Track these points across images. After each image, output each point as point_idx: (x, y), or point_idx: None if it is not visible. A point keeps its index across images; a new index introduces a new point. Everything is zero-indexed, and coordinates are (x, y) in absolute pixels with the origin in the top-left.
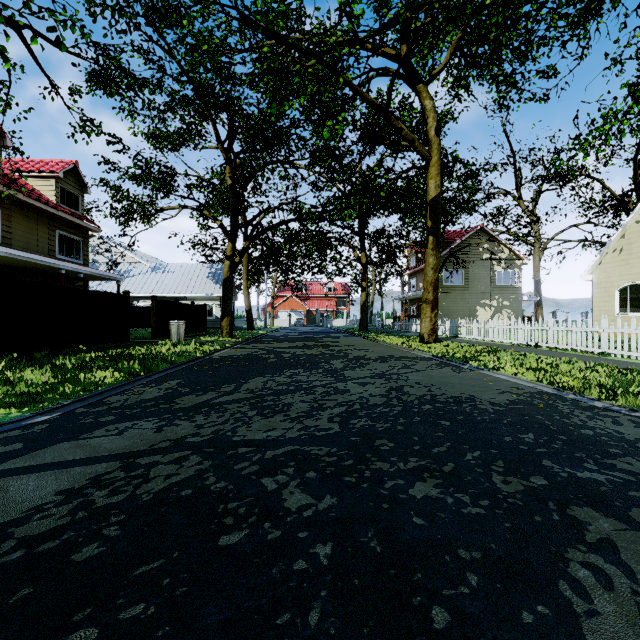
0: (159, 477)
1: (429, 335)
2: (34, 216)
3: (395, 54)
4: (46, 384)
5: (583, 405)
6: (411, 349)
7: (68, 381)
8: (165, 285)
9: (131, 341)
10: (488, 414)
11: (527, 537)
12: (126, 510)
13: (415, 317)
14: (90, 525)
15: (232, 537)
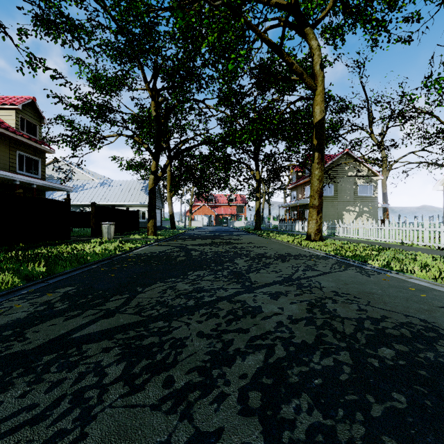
0: None
1: (315, 234)
2: None
3: (286, 4)
4: None
5: None
6: (303, 247)
7: None
8: (109, 196)
9: (72, 239)
10: None
11: None
12: None
13: (296, 220)
14: None
15: None
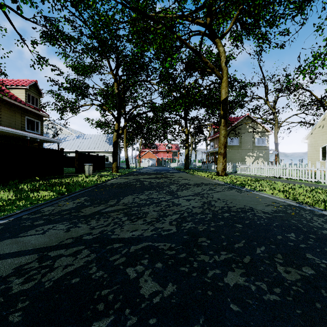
0: (60, 267)
1: (222, 171)
2: (13, 109)
3: (204, 23)
4: (10, 200)
5: (317, 213)
6: (212, 179)
7: (22, 198)
8: (83, 145)
9: (64, 175)
10: (263, 219)
11: (316, 324)
12: (31, 296)
13: (213, 162)
14: (2, 311)
15: (101, 324)
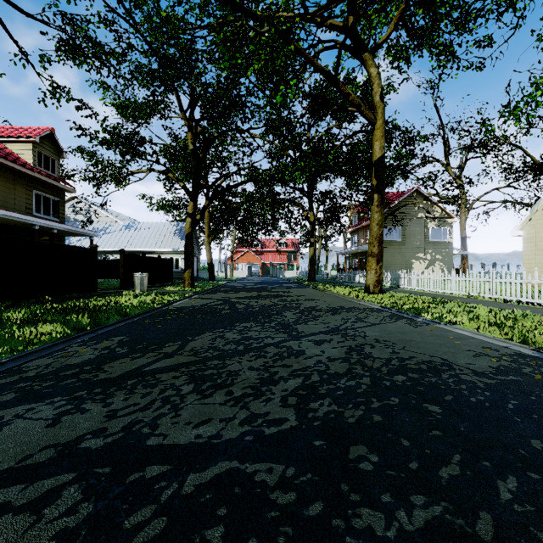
0: None
1: (374, 286)
2: (11, 177)
3: (342, 26)
4: None
5: None
6: (359, 299)
7: None
8: (137, 241)
9: (99, 291)
10: (481, 391)
11: None
12: None
13: (357, 269)
14: None
15: None
